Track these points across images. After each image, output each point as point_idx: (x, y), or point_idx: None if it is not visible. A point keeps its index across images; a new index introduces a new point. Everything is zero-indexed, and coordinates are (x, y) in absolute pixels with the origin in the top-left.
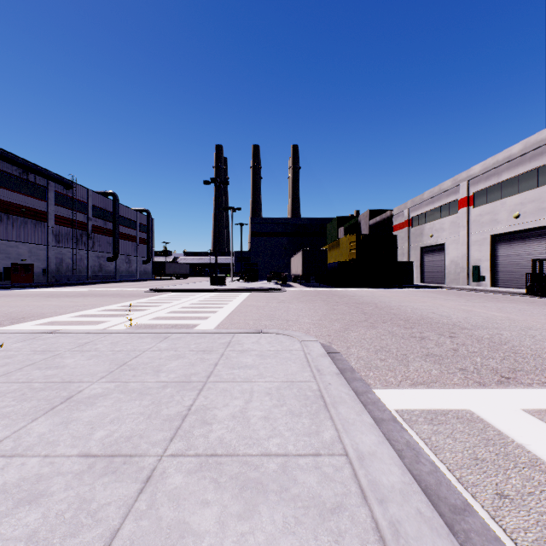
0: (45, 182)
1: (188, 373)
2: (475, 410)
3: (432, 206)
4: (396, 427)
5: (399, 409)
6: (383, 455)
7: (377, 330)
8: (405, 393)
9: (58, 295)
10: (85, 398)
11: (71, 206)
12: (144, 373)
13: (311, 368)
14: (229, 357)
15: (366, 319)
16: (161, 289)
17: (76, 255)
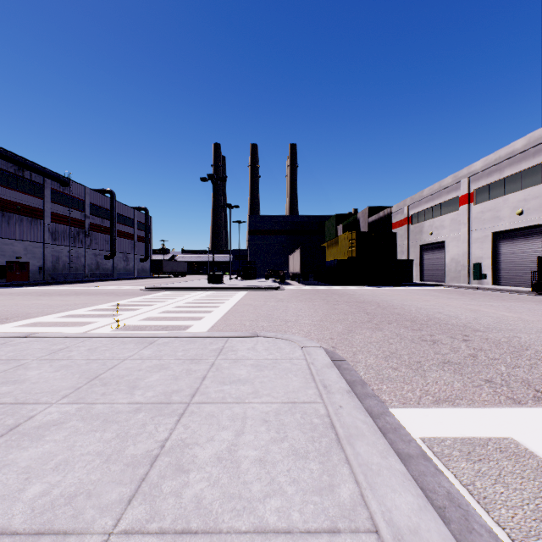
0: (41, 180)
1: (169, 390)
2: (520, 439)
3: (432, 204)
4: (429, 469)
5: (426, 438)
6: (430, 533)
7: (383, 332)
8: (429, 414)
9: (51, 294)
10: (34, 429)
11: (67, 203)
12: (117, 390)
13: (316, 384)
14: (220, 367)
15: (370, 320)
16: (157, 287)
17: (73, 253)
